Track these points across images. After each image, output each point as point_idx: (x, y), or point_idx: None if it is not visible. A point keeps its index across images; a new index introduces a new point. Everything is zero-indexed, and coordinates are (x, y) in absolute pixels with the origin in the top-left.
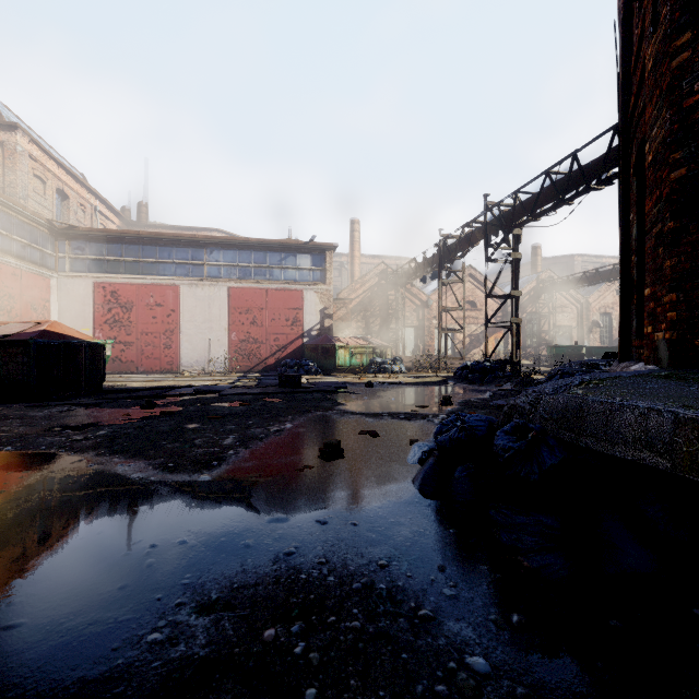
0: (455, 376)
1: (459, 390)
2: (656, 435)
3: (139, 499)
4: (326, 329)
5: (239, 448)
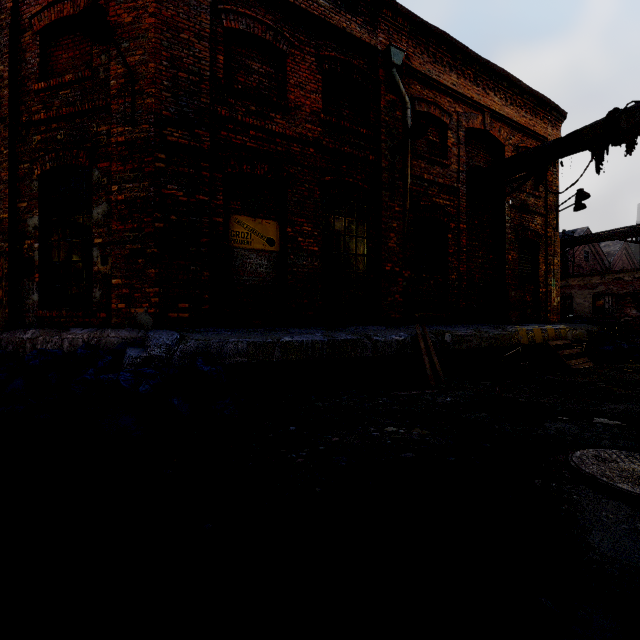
0: None
1: None
2: (242, 350)
3: None
4: None
5: None
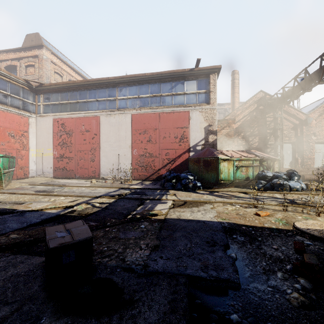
0: None
1: None
2: None
3: None
4: (209, 144)
5: None
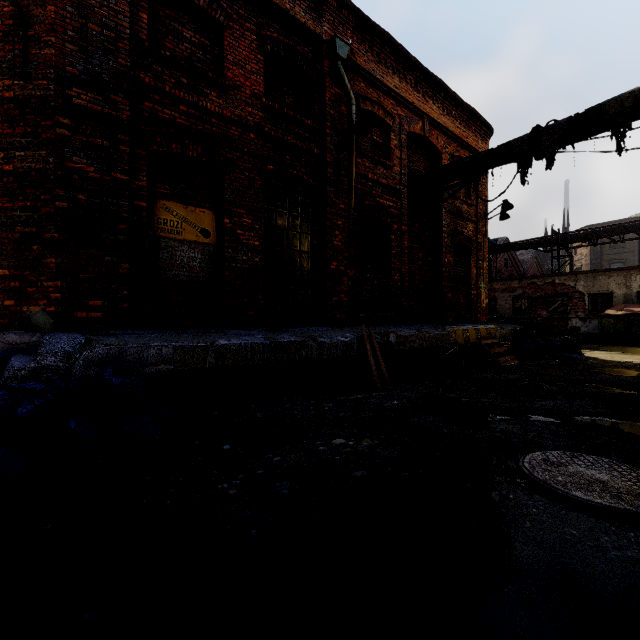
0: None
1: None
2: (167, 356)
3: None
4: None
5: None
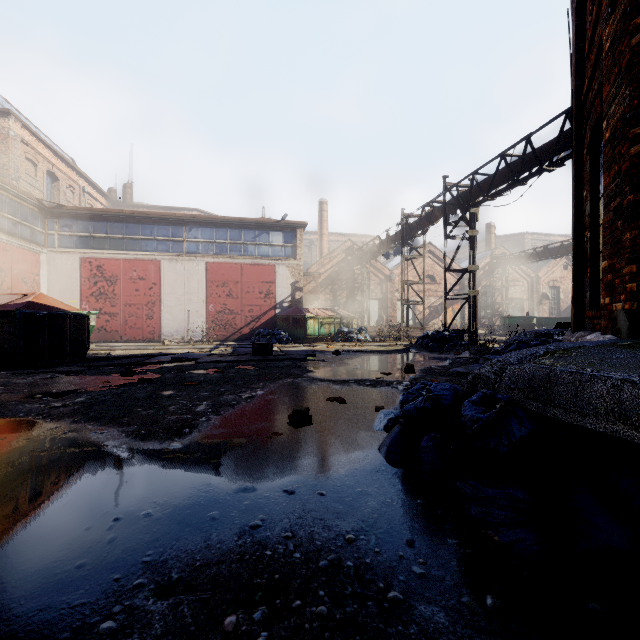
0: (417, 344)
1: (420, 358)
2: (631, 407)
3: (109, 468)
4: (296, 301)
5: (211, 415)
